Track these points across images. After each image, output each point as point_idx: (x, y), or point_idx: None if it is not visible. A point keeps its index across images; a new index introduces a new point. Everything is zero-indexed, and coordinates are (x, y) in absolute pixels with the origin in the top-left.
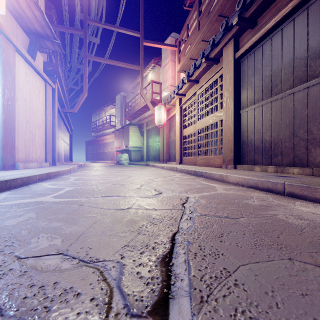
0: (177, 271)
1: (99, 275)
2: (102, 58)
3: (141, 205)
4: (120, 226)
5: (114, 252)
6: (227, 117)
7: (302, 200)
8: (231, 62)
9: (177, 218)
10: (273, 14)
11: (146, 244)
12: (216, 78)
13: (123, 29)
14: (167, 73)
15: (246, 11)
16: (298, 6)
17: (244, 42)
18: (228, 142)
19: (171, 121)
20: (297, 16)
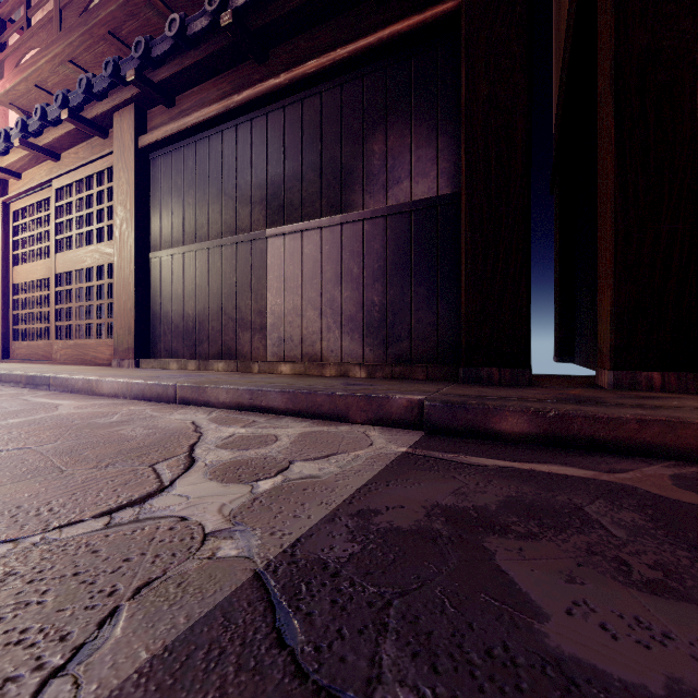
0: None
1: None
2: None
3: None
4: None
5: None
6: (122, 260)
7: (194, 406)
8: (130, 150)
9: None
10: (197, 104)
11: None
12: (102, 168)
13: None
14: None
15: (154, 69)
16: (225, 117)
17: (155, 124)
18: (125, 313)
19: None
20: (226, 130)
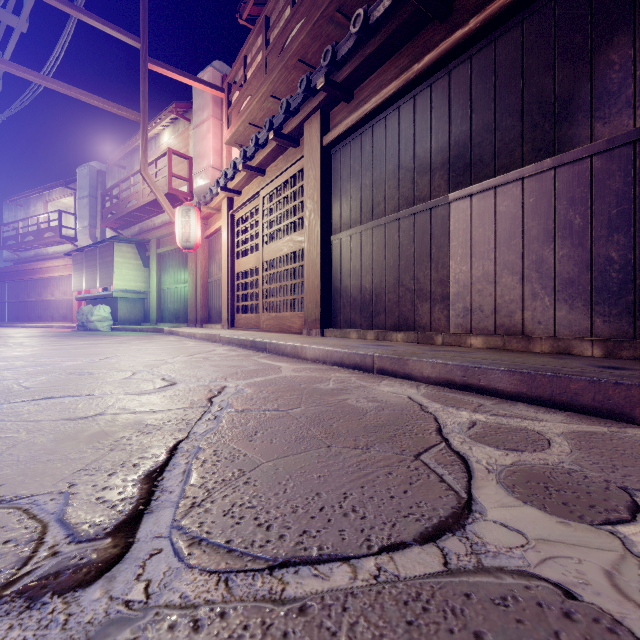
0: (168, 484)
1: (22, 514)
2: (35, 73)
3: (127, 407)
4: (72, 445)
5: (56, 481)
6: (310, 245)
7: (393, 378)
8: (317, 150)
9: (192, 420)
10: (374, 89)
11: (122, 462)
12: (294, 172)
13: (97, 19)
14: (204, 141)
15: (337, 72)
16: (403, 91)
17: (336, 122)
18: (313, 290)
19: (213, 240)
20: (403, 104)
